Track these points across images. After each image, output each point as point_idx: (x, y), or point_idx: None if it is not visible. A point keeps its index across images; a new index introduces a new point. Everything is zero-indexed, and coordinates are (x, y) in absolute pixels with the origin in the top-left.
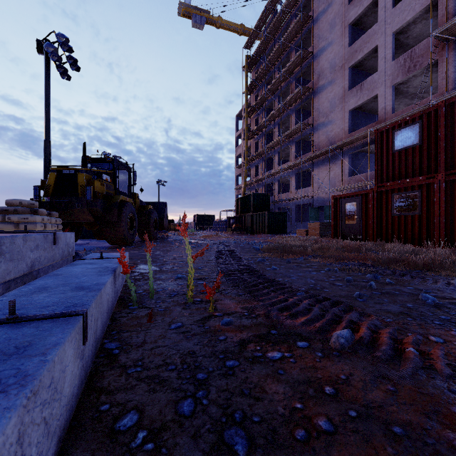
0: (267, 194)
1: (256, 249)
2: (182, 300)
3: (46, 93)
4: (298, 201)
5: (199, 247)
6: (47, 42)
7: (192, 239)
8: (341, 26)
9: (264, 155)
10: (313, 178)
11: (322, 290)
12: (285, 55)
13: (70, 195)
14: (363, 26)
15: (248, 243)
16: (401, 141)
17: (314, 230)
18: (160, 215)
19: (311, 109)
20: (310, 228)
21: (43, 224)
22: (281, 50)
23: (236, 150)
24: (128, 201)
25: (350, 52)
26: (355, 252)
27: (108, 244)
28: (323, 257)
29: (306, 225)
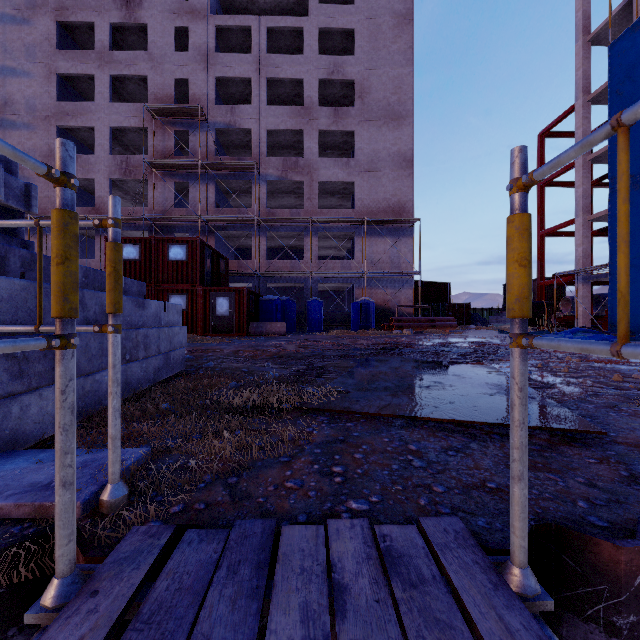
0: None
1: None
2: None
3: None
4: None
5: None
6: None
7: None
8: (46, 66)
9: None
10: None
11: None
12: None
13: None
14: (75, 86)
15: None
16: (127, 253)
17: None
18: None
19: None
20: None
21: None
22: None
23: None
24: None
25: (60, 109)
26: None
27: None
28: None
29: None
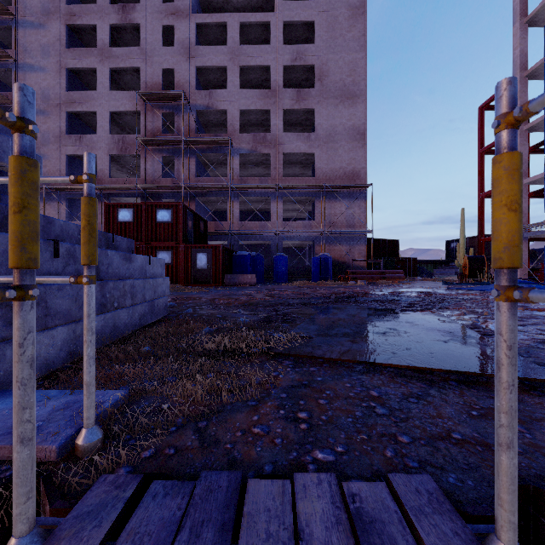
0: None
1: None
2: None
3: None
4: None
5: None
6: None
7: None
8: (58, 62)
9: None
10: None
11: None
12: None
13: None
14: (81, 78)
15: None
16: (123, 216)
17: None
18: None
19: None
20: None
21: None
22: None
23: None
24: None
25: (69, 97)
26: None
27: None
28: None
29: None
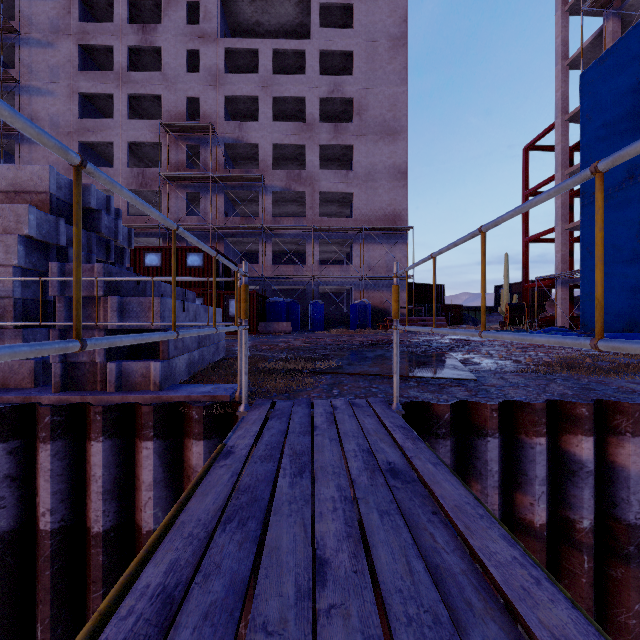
0: None
1: None
2: None
3: None
4: None
5: None
6: None
7: None
8: (69, 86)
9: None
10: None
11: None
12: None
13: None
14: (94, 103)
15: None
16: (150, 261)
17: None
18: None
19: (7, 149)
20: None
21: None
22: None
23: None
24: None
25: (82, 126)
26: None
27: None
28: None
29: None
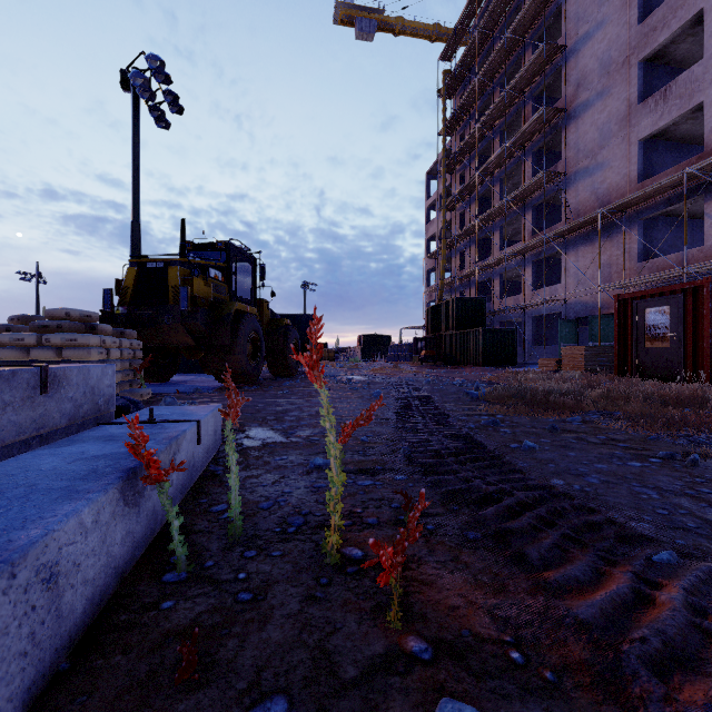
0: (481, 298)
1: (471, 396)
2: (311, 552)
3: (134, 150)
4: (536, 310)
5: (365, 390)
6: (133, 70)
7: (355, 375)
8: None
9: (475, 234)
10: (565, 268)
11: (711, 535)
12: (512, 61)
13: (157, 303)
14: None
15: (452, 383)
16: None
17: (574, 360)
18: (304, 335)
19: (560, 148)
20: (565, 356)
21: (105, 350)
22: (506, 52)
23: (427, 229)
24: (250, 313)
25: (642, 33)
26: (694, 408)
27: (219, 383)
28: (624, 418)
29: (551, 351)
